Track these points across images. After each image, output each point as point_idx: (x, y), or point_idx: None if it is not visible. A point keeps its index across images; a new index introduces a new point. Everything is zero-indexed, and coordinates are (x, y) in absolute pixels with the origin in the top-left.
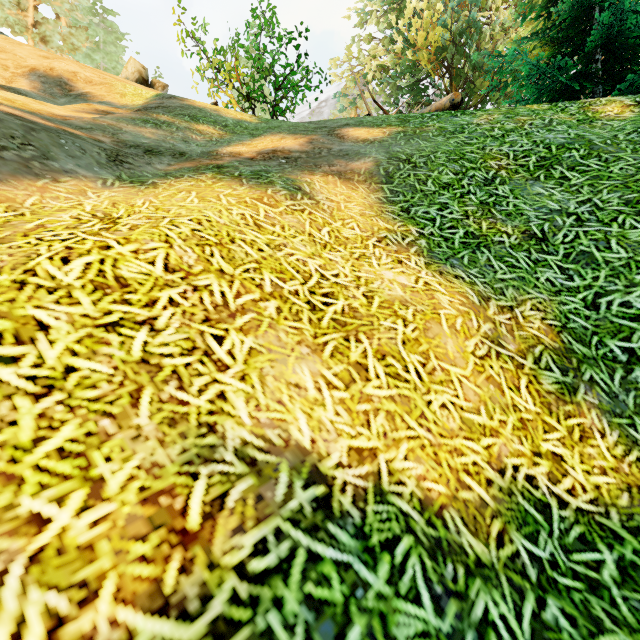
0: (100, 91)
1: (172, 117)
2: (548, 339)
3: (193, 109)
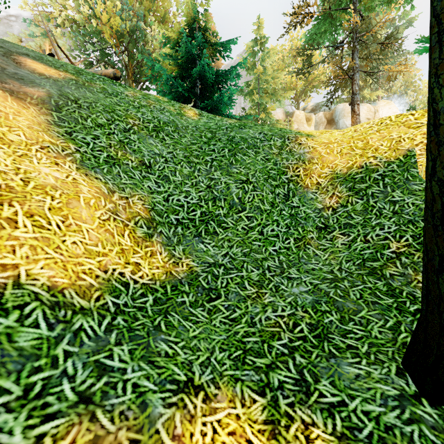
0: None
1: None
2: (144, 214)
3: None
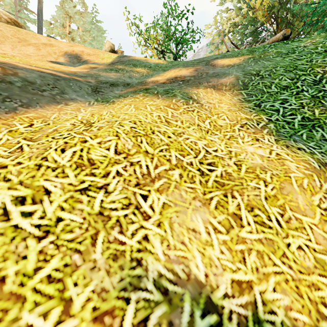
0: (93, 58)
1: (124, 66)
2: None
3: (134, 61)
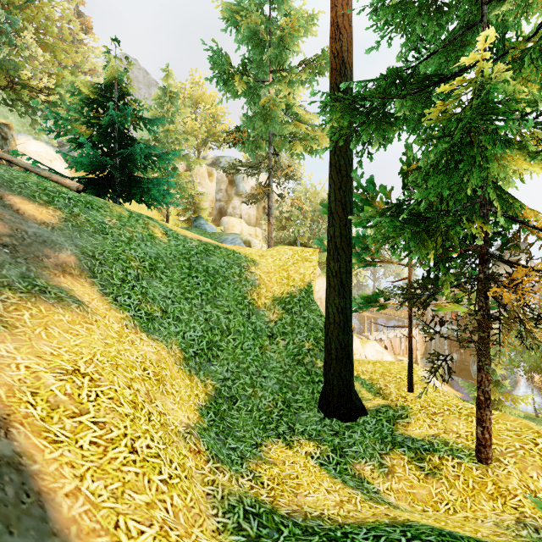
0: None
1: None
2: (181, 355)
3: None
